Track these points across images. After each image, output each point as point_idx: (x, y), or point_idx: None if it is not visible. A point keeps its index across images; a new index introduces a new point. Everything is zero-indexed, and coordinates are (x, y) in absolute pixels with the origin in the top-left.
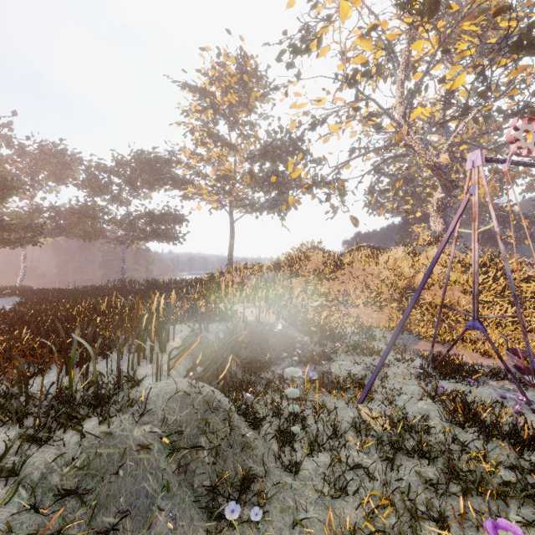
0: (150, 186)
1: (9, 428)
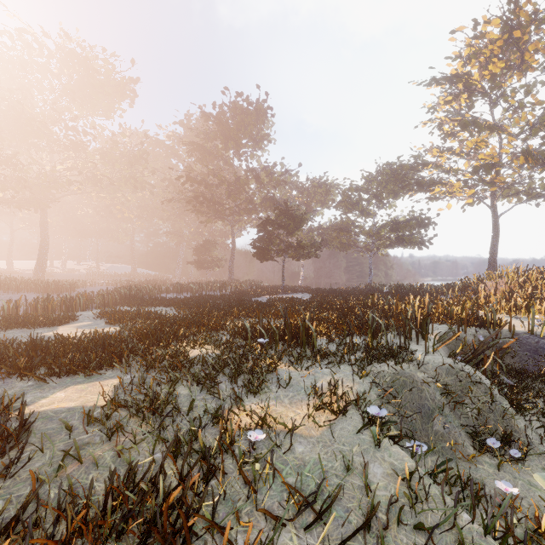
0: (394, 195)
1: (350, 355)
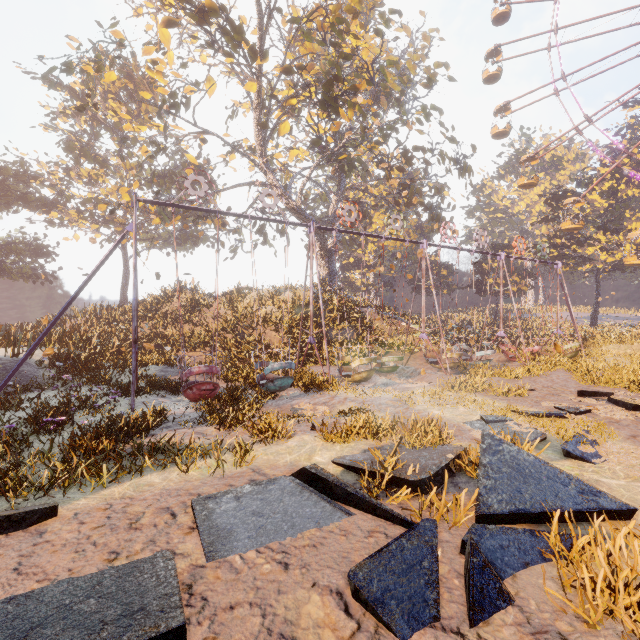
0: None
1: None
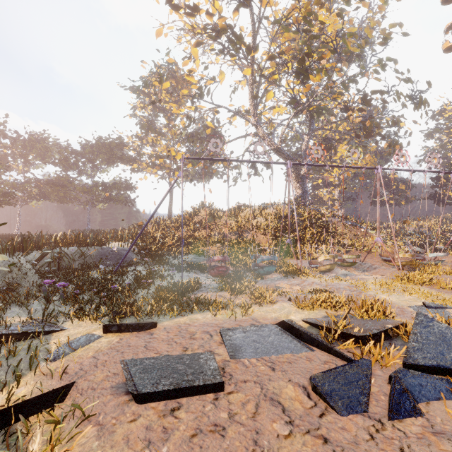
0: (106, 163)
1: None
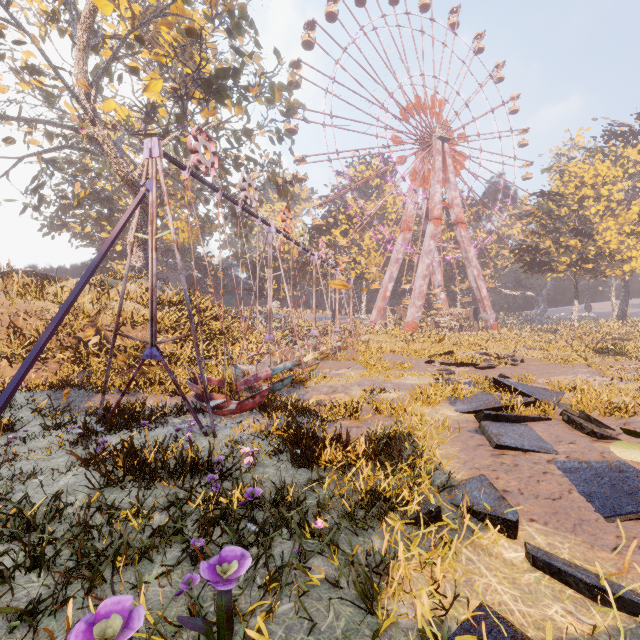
0: None
1: None
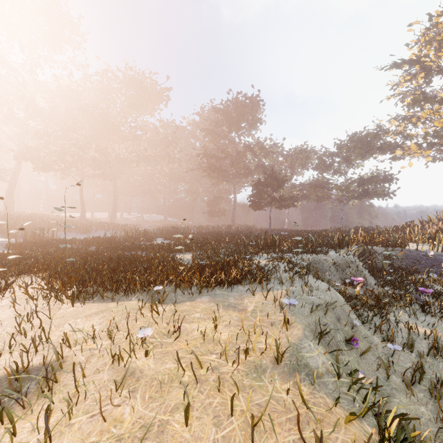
0: (361, 158)
1: (295, 252)
